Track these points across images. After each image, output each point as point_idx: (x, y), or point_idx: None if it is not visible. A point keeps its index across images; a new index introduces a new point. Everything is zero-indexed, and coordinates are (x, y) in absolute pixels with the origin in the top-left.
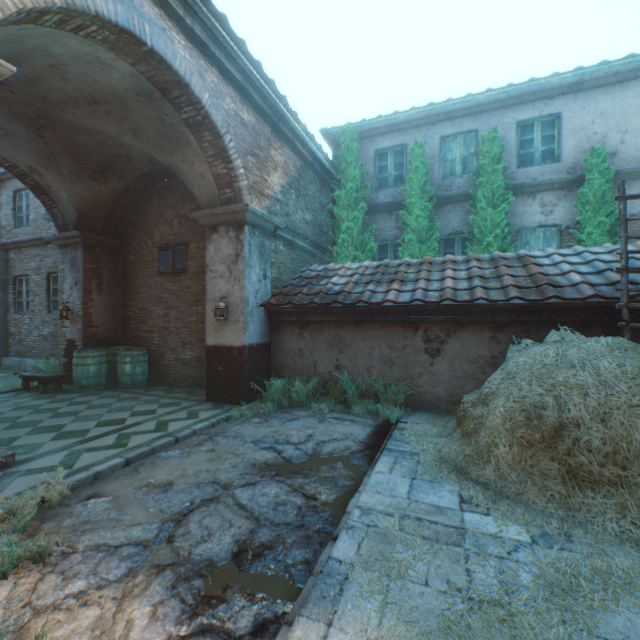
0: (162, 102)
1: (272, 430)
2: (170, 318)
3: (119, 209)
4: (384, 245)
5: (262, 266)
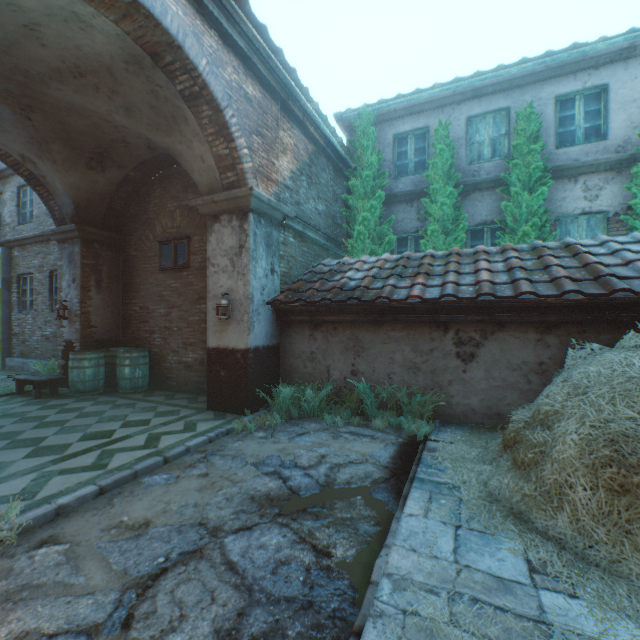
0: (154, 70)
1: (278, 448)
2: (172, 317)
3: (119, 201)
4: (403, 238)
5: (269, 259)
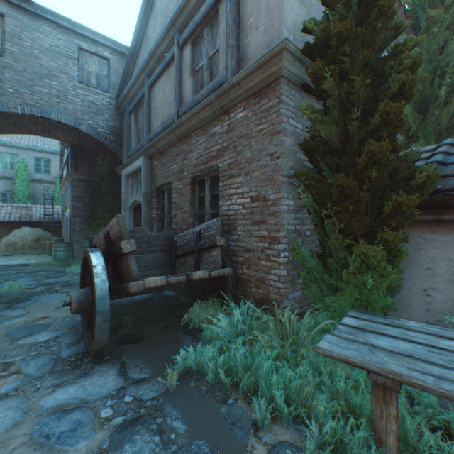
0: None
1: None
2: None
3: None
4: None
5: None
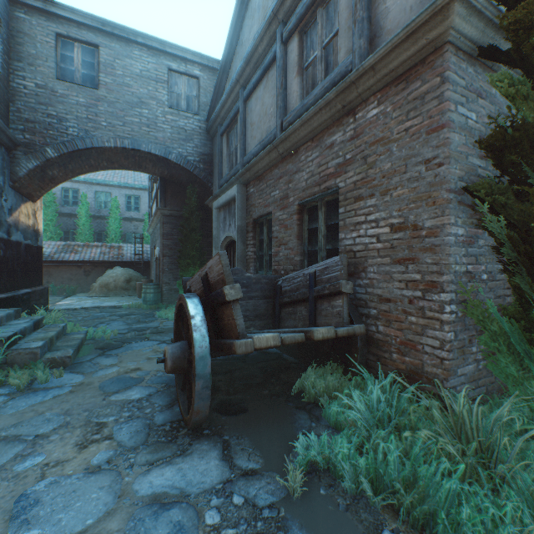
0: None
1: None
2: None
3: None
4: (68, 231)
5: None
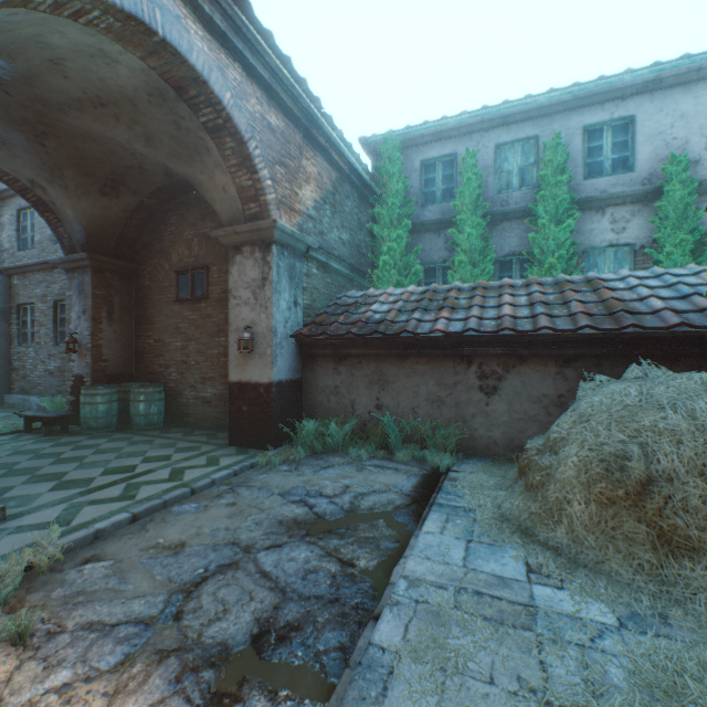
0: (177, 103)
1: (303, 480)
2: (189, 351)
3: (132, 228)
4: (431, 268)
5: (292, 291)
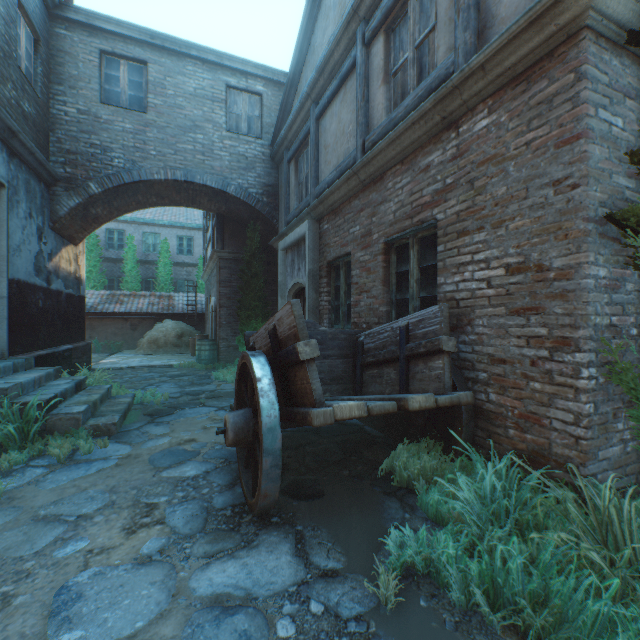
0: None
1: None
2: None
3: None
4: (112, 279)
5: None
